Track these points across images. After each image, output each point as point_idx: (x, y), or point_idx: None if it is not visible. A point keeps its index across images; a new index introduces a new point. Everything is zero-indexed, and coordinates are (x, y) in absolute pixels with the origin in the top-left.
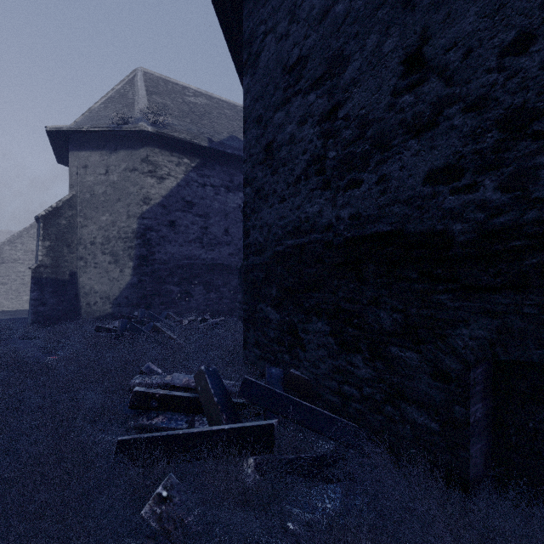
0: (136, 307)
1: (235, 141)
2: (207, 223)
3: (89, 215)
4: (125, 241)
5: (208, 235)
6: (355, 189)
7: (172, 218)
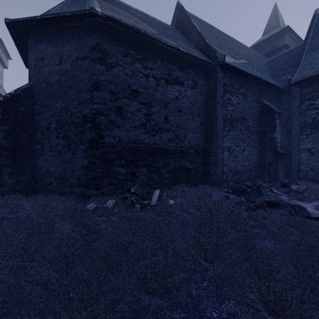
0: None
1: None
2: None
3: None
4: None
5: None
6: (155, 137)
7: None
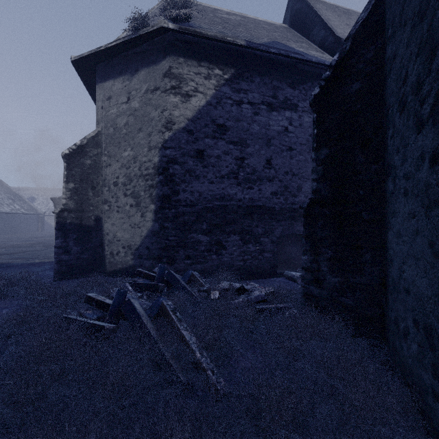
0: (157, 260)
1: (278, 45)
2: (244, 153)
3: (112, 152)
4: (146, 179)
5: (245, 169)
6: None
7: (200, 147)
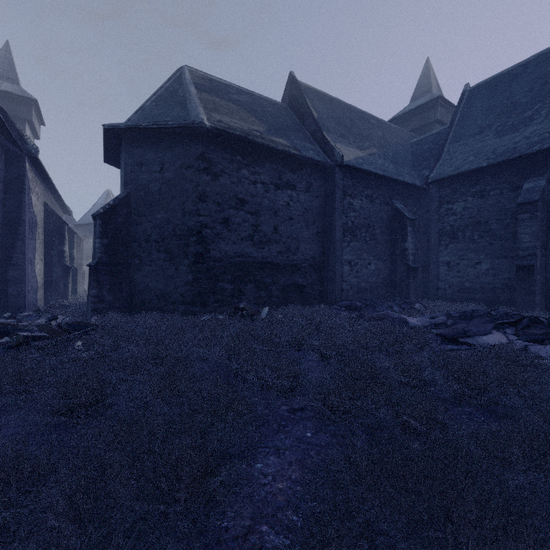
0: None
1: None
2: None
3: None
4: None
5: None
6: (263, 250)
7: None
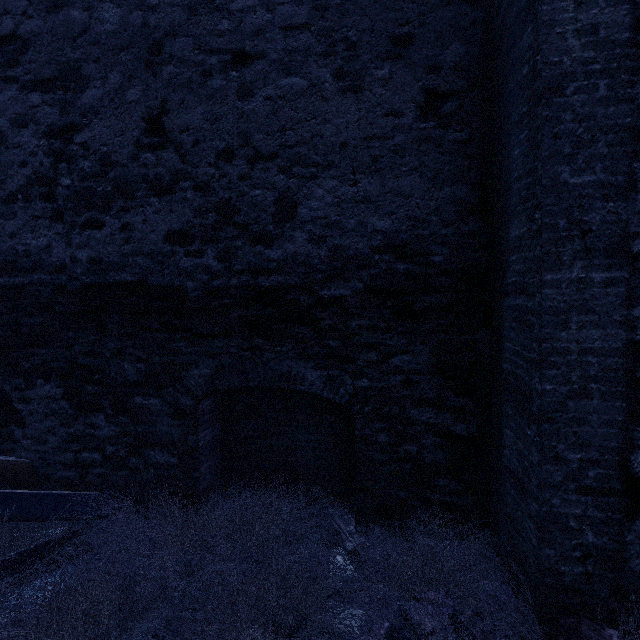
0: None
1: None
2: None
3: None
4: None
5: None
6: (96, 231)
7: None
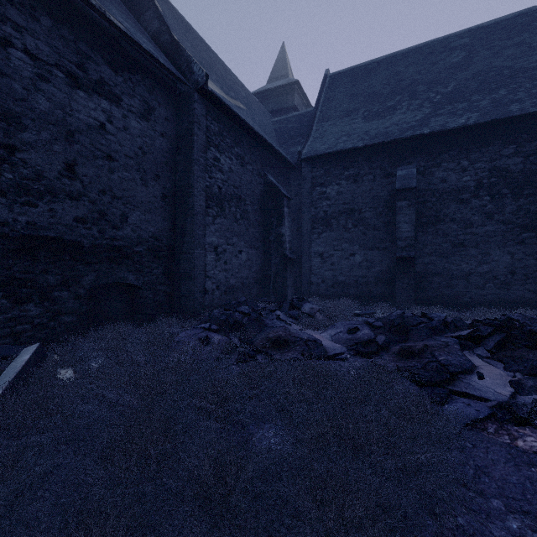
0: None
1: None
2: None
3: None
4: None
5: None
6: (33, 208)
7: None
